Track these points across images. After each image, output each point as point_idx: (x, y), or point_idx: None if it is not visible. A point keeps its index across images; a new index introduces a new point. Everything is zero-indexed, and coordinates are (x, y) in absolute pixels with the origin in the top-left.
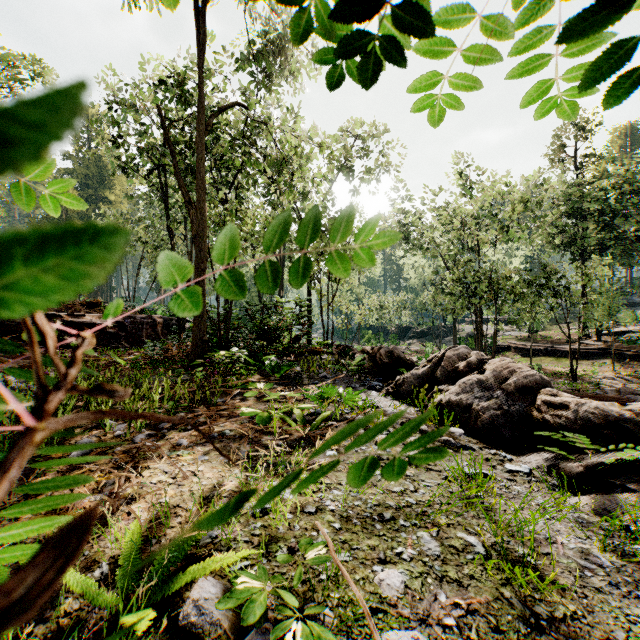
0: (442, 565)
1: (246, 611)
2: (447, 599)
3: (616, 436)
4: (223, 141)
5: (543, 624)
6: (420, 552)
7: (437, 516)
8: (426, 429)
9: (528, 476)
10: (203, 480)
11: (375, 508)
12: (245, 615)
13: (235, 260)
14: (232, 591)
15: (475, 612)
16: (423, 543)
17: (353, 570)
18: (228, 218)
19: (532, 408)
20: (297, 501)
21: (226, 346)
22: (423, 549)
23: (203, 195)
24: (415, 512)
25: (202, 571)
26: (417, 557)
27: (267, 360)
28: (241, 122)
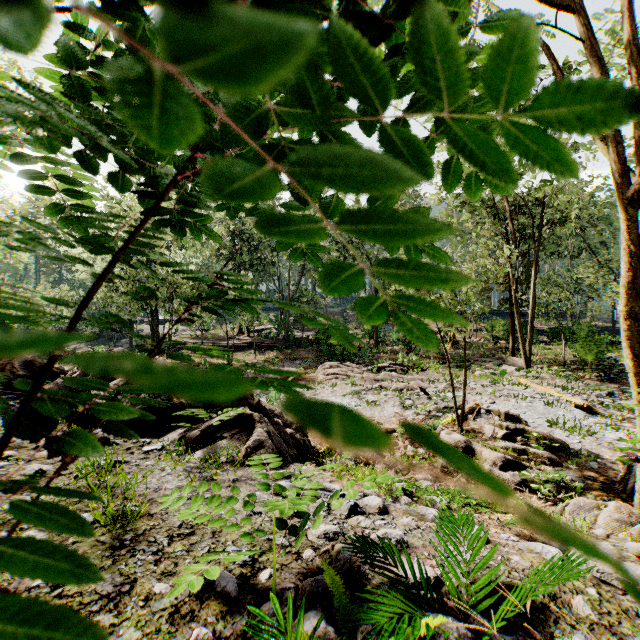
0: None
1: None
2: None
3: (224, 404)
4: None
5: (127, 543)
6: None
7: None
8: None
9: (161, 451)
10: None
11: None
12: None
13: None
14: None
15: None
16: None
17: None
18: None
19: (174, 396)
20: None
21: None
22: None
23: None
24: None
25: None
26: None
27: None
28: None
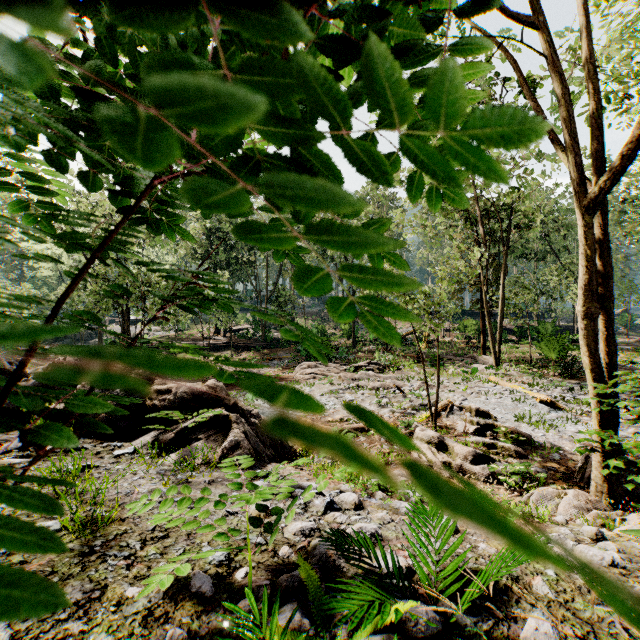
0: (8, 558)
1: None
2: None
3: (200, 405)
4: None
5: (97, 549)
6: None
7: None
8: None
9: (133, 454)
10: None
11: None
12: None
13: None
14: None
15: None
16: None
17: None
18: None
19: (147, 398)
20: None
21: None
22: None
23: None
24: None
25: None
26: None
27: None
28: None
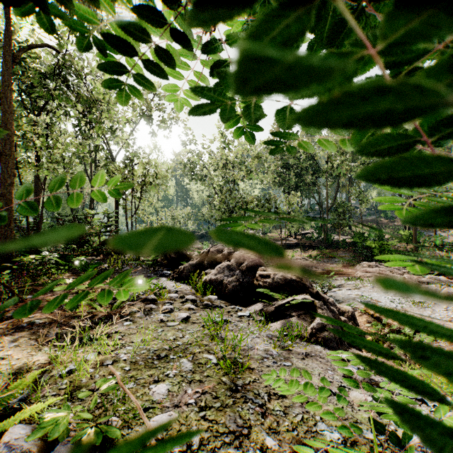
0: (192, 374)
1: (52, 431)
2: (192, 391)
3: (290, 289)
4: (33, 71)
5: (239, 389)
6: (180, 371)
7: (194, 348)
8: (195, 298)
9: (249, 317)
10: (12, 361)
11: (155, 352)
12: (51, 433)
13: (46, 177)
14: (40, 423)
15: (206, 393)
16: (183, 365)
17: (136, 391)
18: (38, 141)
19: (254, 279)
20: (97, 358)
21: (36, 250)
22: (182, 368)
23: (11, 118)
24: (181, 349)
25: (13, 422)
26: (178, 374)
27: (77, 260)
28: (52, 59)
